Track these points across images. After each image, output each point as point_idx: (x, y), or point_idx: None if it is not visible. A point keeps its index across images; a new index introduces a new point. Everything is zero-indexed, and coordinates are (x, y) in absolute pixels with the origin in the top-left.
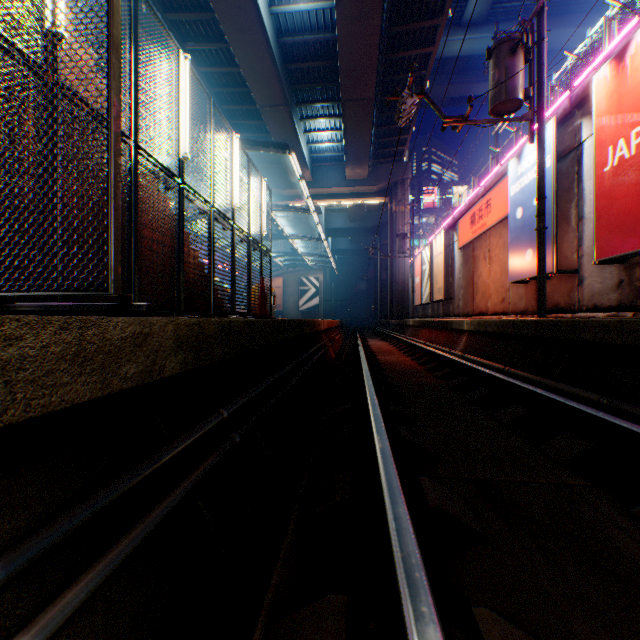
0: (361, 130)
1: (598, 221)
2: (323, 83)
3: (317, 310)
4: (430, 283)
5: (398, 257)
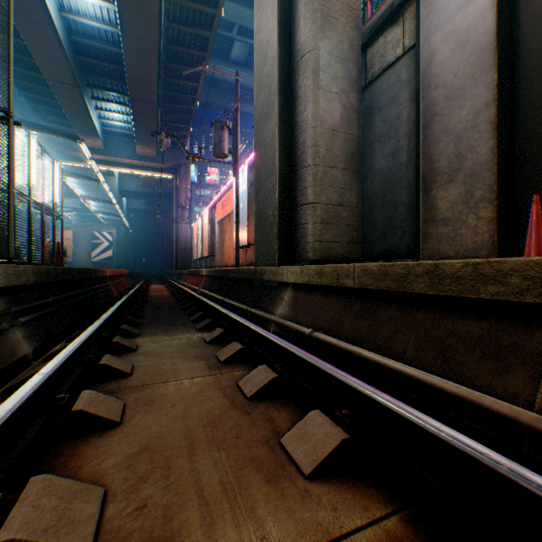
0: (149, 122)
1: None
2: (114, 79)
3: (111, 261)
4: (203, 244)
5: (181, 223)
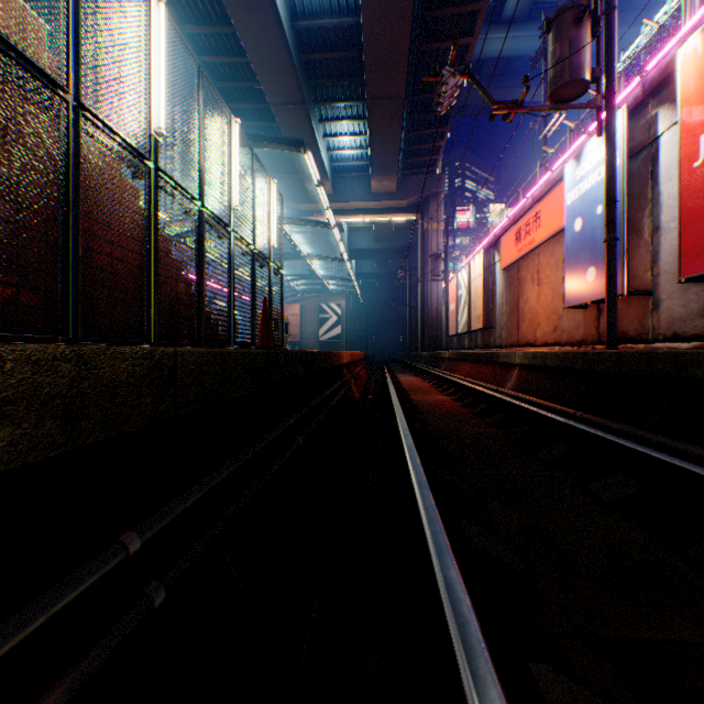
0: (389, 134)
1: (685, 229)
2: (345, 78)
3: (339, 341)
4: (467, 310)
5: (431, 280)
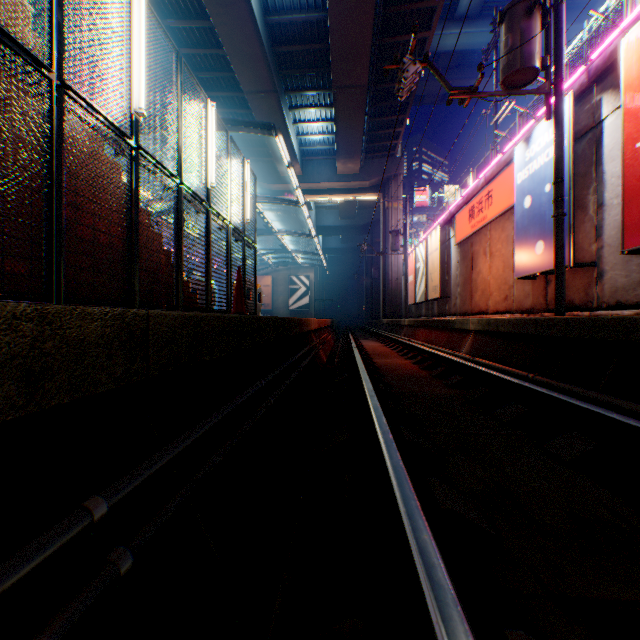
0: (353, 121)
1: (628, 205)
2: (313, 69)
3: (307, 309)
4: (425, 281)
5: (391, 254)
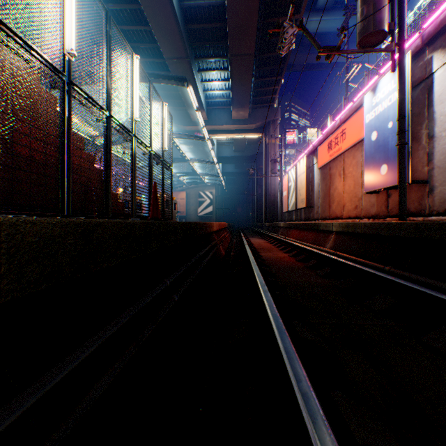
0: (244, 80)
1: None
2: (215, 42)
3: (211, 215)
4: (295, 195)
5: (271, 176)
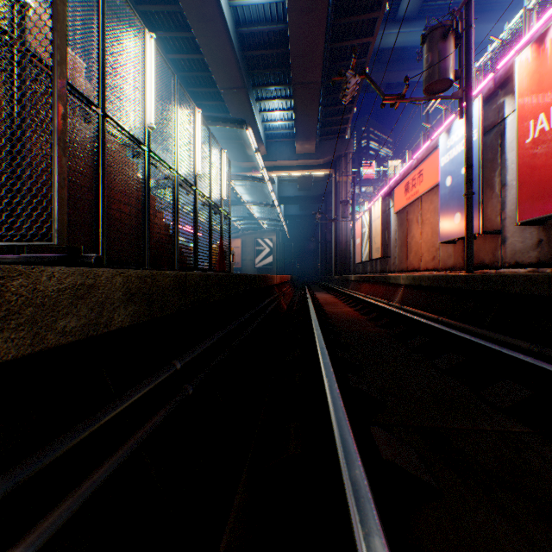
0: (309, 110)
1: (520, 187)
2: (276, 68)
3: (271, 267)
4: (369, 243)
5: (341, 221)
